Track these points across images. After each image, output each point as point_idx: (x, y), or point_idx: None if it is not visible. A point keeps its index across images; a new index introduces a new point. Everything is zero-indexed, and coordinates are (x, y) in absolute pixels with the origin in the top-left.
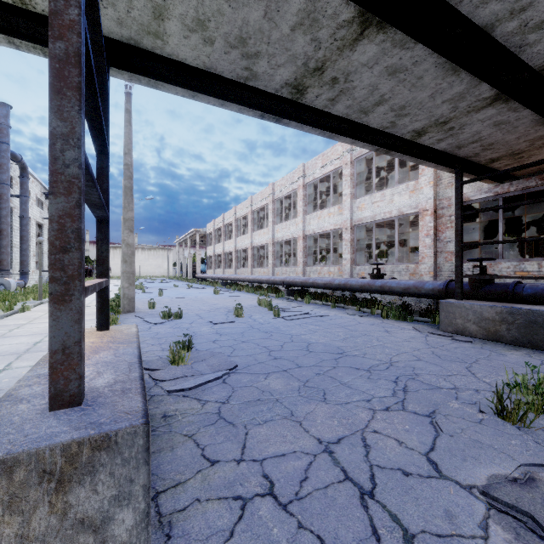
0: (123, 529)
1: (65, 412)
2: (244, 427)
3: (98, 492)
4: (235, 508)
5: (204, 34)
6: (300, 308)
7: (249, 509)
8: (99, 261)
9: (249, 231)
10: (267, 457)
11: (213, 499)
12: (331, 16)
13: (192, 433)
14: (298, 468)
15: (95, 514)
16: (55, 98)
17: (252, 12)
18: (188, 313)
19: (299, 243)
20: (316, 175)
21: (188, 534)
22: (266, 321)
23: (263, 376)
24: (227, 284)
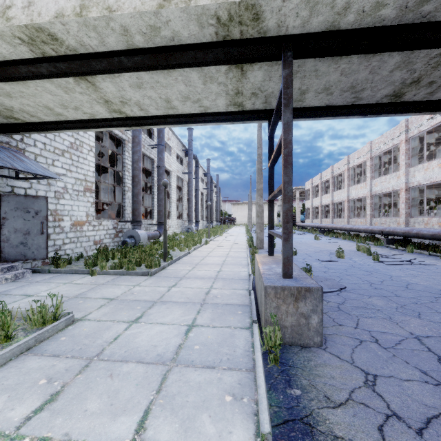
0: (314, 322)
1: (289, 280)
2: (356, 316)
3: (306, 306)
4: (356, 341)
5: (327, 92)
6: (401, 256)
7: (364, 343)
8: (269, 221)
9: (345, 186)
10: (373, 330)
11: (344, 335)
12: (424, 56)
13: (325, 312)
14: (394, 339)
15: (305, 313)
16: (285, 169)
17: (361, 74)
18: (299, 252)
19: (401, 195)
20: (422, 128)
21: (334, 341)
22: (365, 263)
23: (366, 296)
24: (324, 231)
